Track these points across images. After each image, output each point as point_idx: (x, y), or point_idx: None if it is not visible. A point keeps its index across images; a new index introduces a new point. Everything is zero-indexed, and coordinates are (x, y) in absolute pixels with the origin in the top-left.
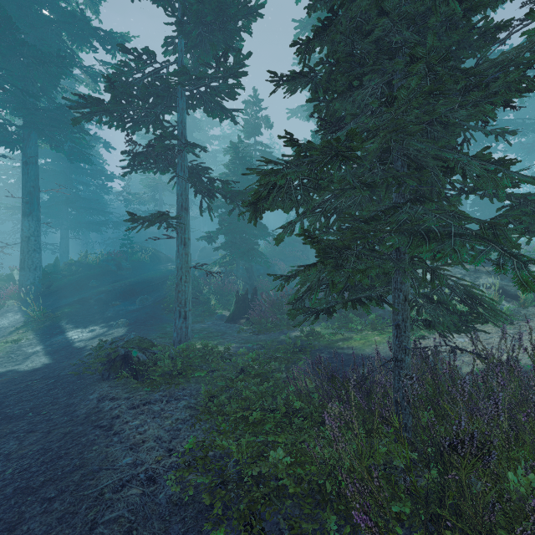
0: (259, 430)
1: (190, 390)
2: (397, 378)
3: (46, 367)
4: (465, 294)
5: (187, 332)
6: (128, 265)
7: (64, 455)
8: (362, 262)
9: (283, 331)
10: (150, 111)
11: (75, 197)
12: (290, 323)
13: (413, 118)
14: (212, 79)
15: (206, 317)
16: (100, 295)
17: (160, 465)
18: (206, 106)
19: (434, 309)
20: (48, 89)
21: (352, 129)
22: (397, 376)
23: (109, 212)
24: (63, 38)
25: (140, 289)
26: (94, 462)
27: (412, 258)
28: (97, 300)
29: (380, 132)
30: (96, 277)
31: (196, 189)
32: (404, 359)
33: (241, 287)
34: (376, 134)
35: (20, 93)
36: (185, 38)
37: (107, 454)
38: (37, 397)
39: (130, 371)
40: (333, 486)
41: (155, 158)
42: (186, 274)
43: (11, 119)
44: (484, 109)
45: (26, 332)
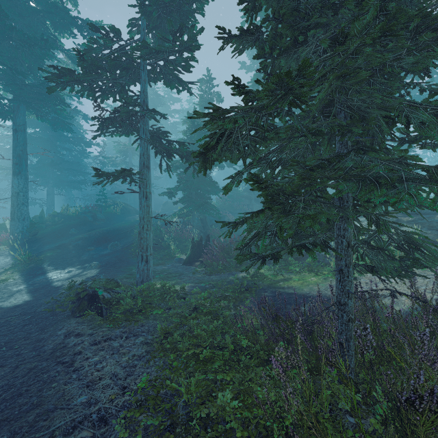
0: (208, 369)
1: (148, 327)
2: (340, 321)
3: (26, 304)
4: (404, 240)
5: (148, 273)
6: (102, 216)
7: (25, 392)
8: (311, 207)
9: (232, 272)
10: (116, 82)
11: (59, 160)
12: (238, 265)
13: (362, 62)
14: (170, 53)
15: (167, 260)
16: (78, 241)
17: (113, 404)
18: (165, 78)
19: (375, 255)
20: (34, 68)
21: (305, 59)
22: (340, 319)
23: (88, 173)
24: (48, 26)
25: (111, 236)
26: (51, 401)
27: (354, 206)
28: (75, 246)
29: (329, 76)
30: (75, 226)
31: (156, 150)
32: (347, 303)
33: (196, 234)
34: (322, 83)
35: (10, 71)
36: (147, 20)
37: (64, 392)
38: (12, 332)
39: (96, 309)
40: (280, 431)
41: (121, 123)
42: (148, 223)
43: (4, 94)
44: (434, 54)
45: (13, 273)
